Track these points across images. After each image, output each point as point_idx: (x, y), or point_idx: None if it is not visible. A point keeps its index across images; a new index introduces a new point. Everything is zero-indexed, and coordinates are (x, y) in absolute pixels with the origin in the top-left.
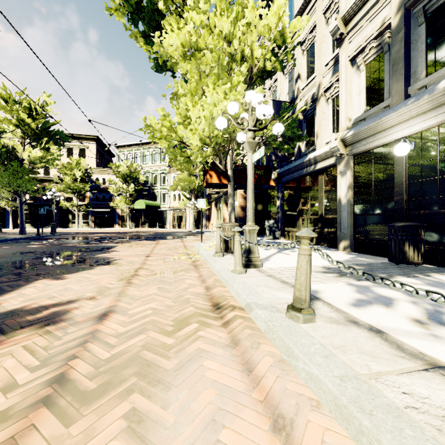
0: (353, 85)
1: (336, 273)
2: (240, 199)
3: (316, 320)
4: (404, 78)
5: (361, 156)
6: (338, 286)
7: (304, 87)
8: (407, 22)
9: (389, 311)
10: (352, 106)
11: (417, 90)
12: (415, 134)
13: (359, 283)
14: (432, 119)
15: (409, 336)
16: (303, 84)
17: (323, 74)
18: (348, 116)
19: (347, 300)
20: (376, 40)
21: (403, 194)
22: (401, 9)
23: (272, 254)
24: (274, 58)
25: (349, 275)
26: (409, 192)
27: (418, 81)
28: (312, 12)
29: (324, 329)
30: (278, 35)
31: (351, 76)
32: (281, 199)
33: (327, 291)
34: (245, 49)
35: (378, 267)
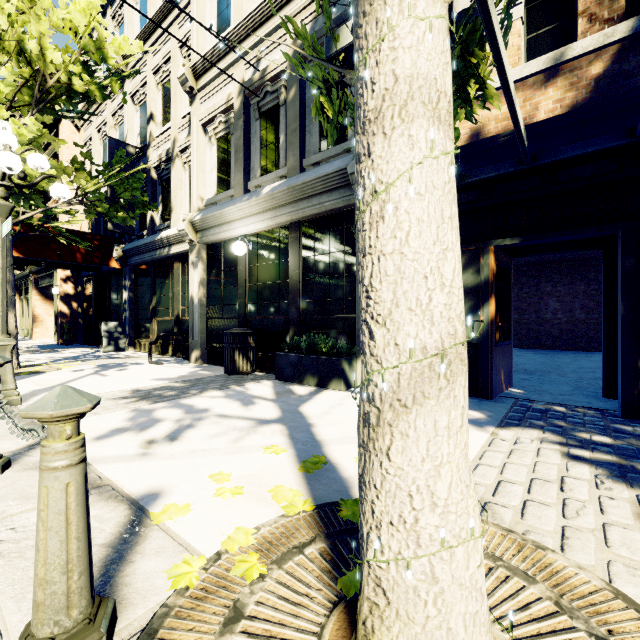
0: (206, 157)
1: (138, 397)
2: (64, 283)
3: (6, 471)
4: (244, 171)
5: (213, 247)
6: (113, 416)
7: (159, 135)
8: (247, 111)
9: (134, 437)
10: (206, 183)
11: (255, 187)
12: (253, 234)
13: (150, 406)
14: (261, 223)
15: (114, 461)
16: (158, 130)
17: (179, 128)
18: (200, 194)
19: (99, 432)
20: (224, 115)
21: (245, 297)
22: (242, 94)
23: (78, 377)
24: (88, 77)
25: (152, 398)
26: (249, 296)
27: (256, 178)
28: (167, 36)
29: (2, 481)
30: (92, 45)
31: (204, 145)
32: (129, 289)
33: (85, 426)
34: (27, 38)
35: (205, 381)
